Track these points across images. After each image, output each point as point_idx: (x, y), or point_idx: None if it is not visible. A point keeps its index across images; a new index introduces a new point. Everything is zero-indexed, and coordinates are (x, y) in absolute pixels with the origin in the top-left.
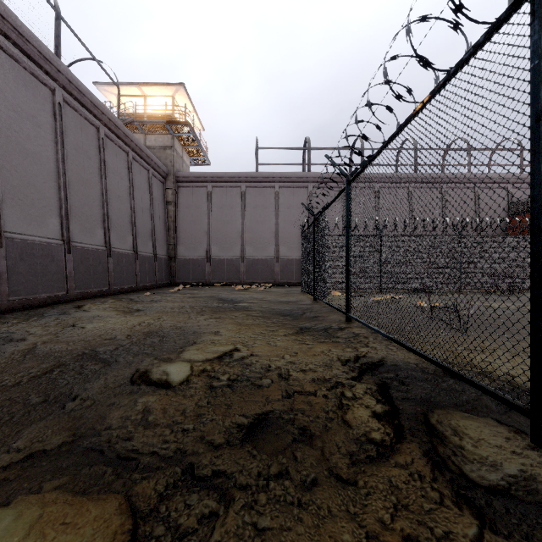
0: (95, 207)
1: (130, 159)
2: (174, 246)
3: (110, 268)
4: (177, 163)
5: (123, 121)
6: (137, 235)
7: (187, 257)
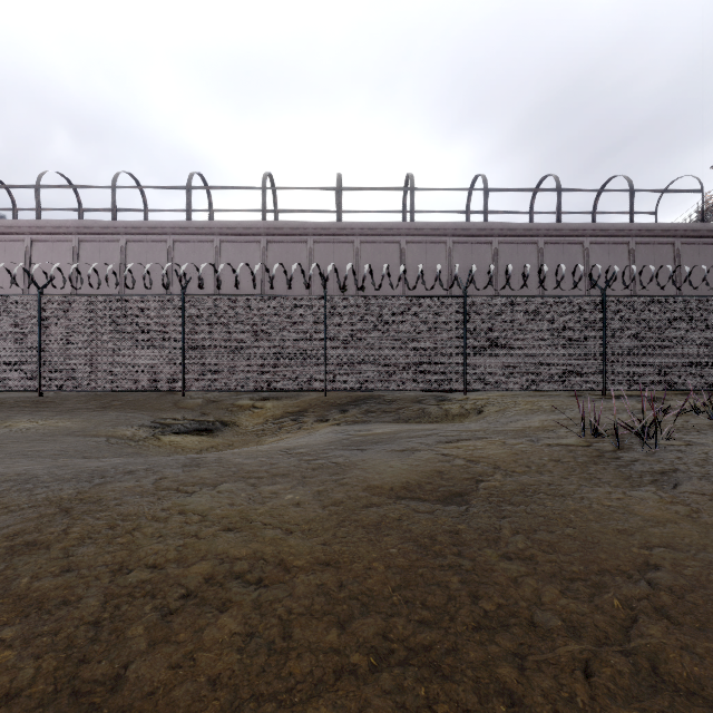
0: None
1: None
2: None
3: None
4: None
5: None
6: None
7: None
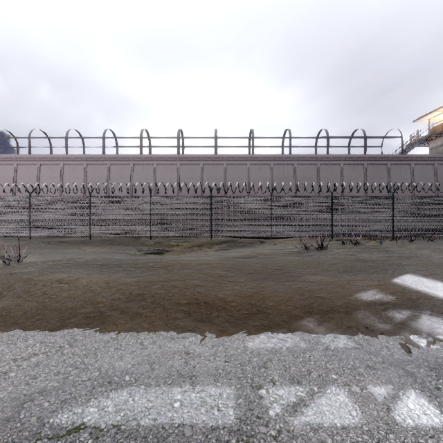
0: None
1: (412, 166)
2: None
3: None
4: None
5: (419, 141)
6: None
7: None
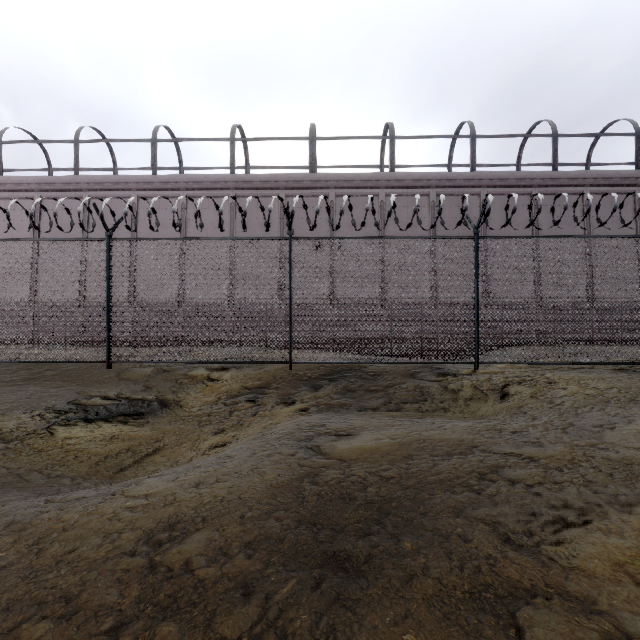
0: None
1: None
2: None
3: None
4: None
5: None
6: None
7: None
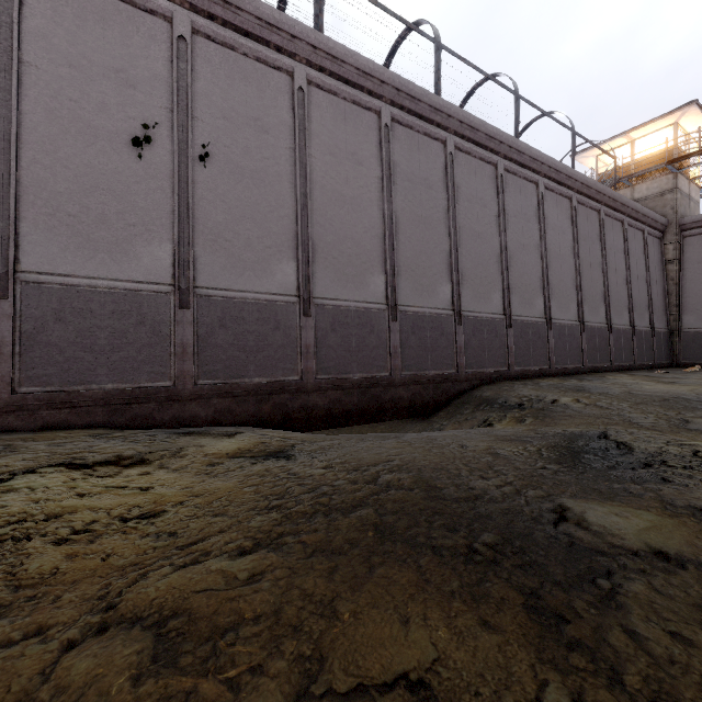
0: (597, 288)
1: (625, 227)
2: (677, 315)
3: (611, 344)
4: (681, 207)
5: (608, 185)
6: (632, 308)
7: (700, 330)
